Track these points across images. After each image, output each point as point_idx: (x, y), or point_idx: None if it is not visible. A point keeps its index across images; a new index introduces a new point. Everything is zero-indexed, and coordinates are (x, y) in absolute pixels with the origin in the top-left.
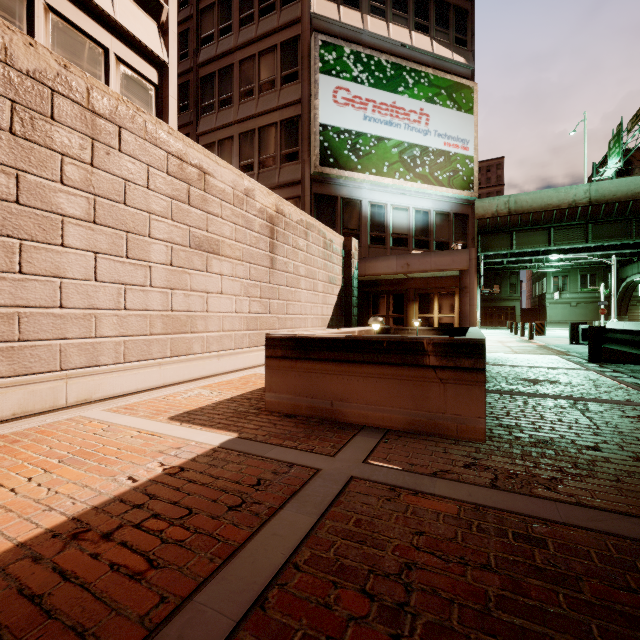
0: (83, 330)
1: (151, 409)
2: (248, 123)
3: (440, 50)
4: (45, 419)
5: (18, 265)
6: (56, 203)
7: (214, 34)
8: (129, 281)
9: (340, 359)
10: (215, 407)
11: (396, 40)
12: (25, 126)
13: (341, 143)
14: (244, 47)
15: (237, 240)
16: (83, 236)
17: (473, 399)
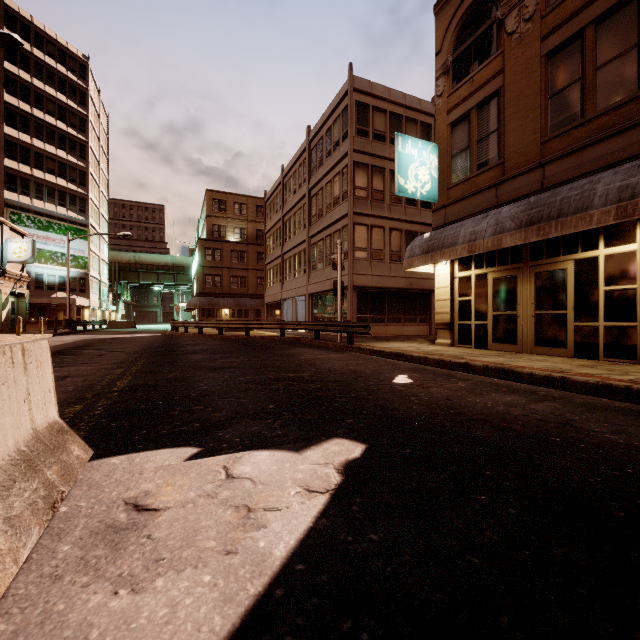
0: None
1: None
2: None
3: (72, 214)
4: None
5: None
6: None
7: None
8: None
9: (27, 323)
10: None
11: (49, 210)
12: None
13: None
14: None
15: None
16: None
17: (46, 326)
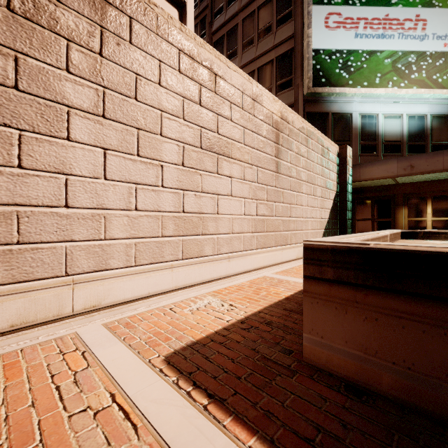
0: (91, 231)
1: (151, 330)
2: (249, 67)
3: None
4: (40, 334)
5: (17, 158)
6: (61, 92)
7: (223, 6)
8: (140, 180)
9: None
10: (227, 338)
11: None
12: (25, 4)
13: (332, 63)
14: (246, 7)
15: (245, 143)
16: (91, 130)
17: None
